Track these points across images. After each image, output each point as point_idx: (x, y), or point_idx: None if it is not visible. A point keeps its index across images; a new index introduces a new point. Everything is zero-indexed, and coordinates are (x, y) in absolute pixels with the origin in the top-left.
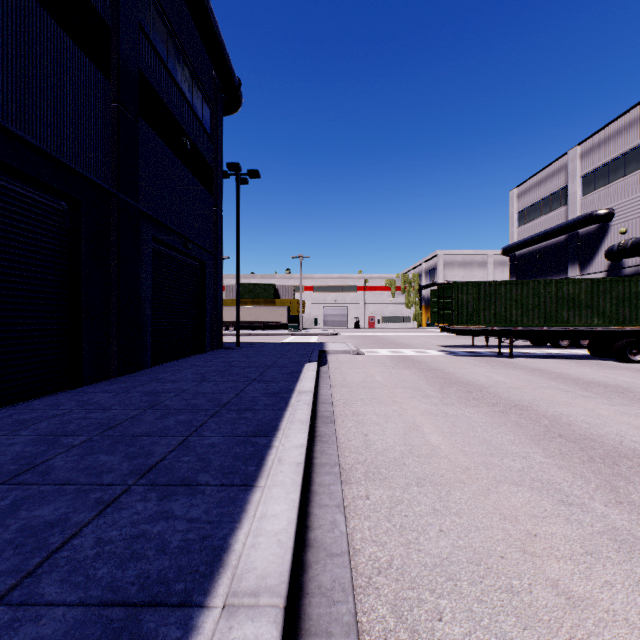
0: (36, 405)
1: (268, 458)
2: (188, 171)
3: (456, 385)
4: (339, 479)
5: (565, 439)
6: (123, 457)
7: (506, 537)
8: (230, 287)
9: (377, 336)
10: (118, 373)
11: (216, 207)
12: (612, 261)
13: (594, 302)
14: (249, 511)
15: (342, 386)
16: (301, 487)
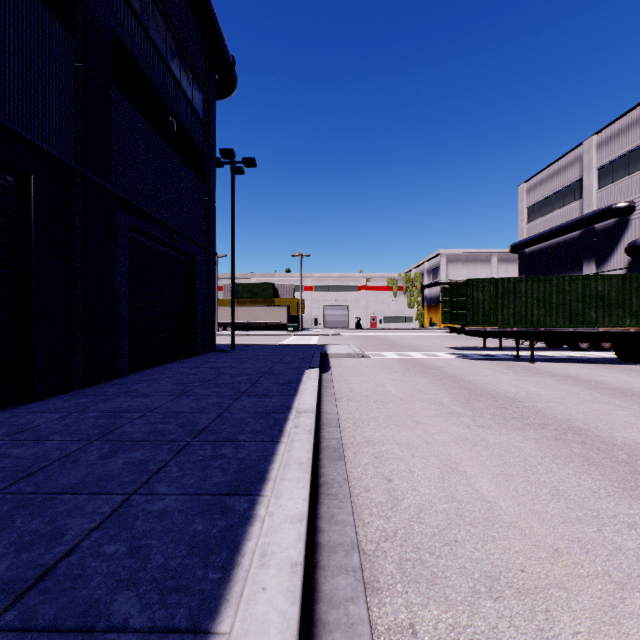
0: None
1: (245, 547)
2: (175, 155)
3: (484, 398)
4: (361, 585)
5: None
6: (10, 545)
7: None
8: (228, 286)
9: (380, 337)
10: (83, 384)
11: (208, 197)
12: (634, 257)
13: (626, 300)
14: None
15: (349, 399)
16: (298, 637)
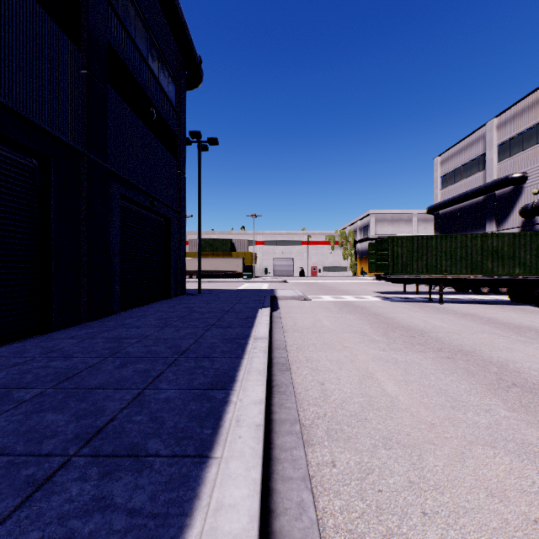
0: (1, 352)
1: (225, 417)
2: (154, 137)
3: (398, 330)
4: (301, 441)
5: (521, 388)
6: (71, 416)
7: (503, 524)
8: (193, 241)
9: (319, 283)
10: (87, 319)
11: (180, 170)
12: (526, 218)
13: (516, 254)
14: (202, 497)
15: (294, 331)
16: (262, 459)
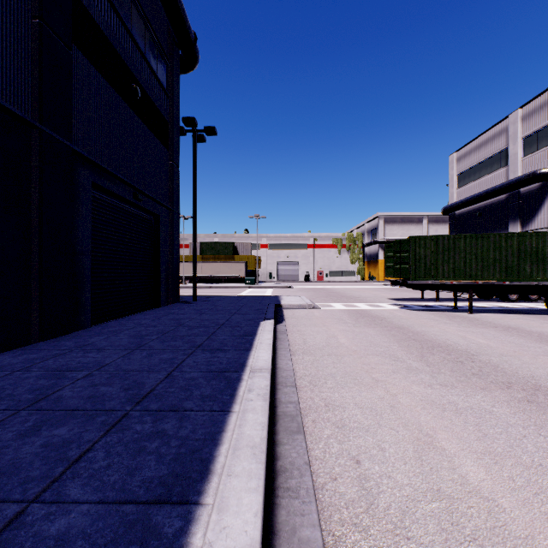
0: None
1: None
2: (139, 120)
3: (437, 351)
4: None
5: None
6: None
7: None
8: None
9: (327, 289)
10: (40, 337)
11: (172, 161)
12: None
13: None
14: None
15: (304, 352)
16: None
